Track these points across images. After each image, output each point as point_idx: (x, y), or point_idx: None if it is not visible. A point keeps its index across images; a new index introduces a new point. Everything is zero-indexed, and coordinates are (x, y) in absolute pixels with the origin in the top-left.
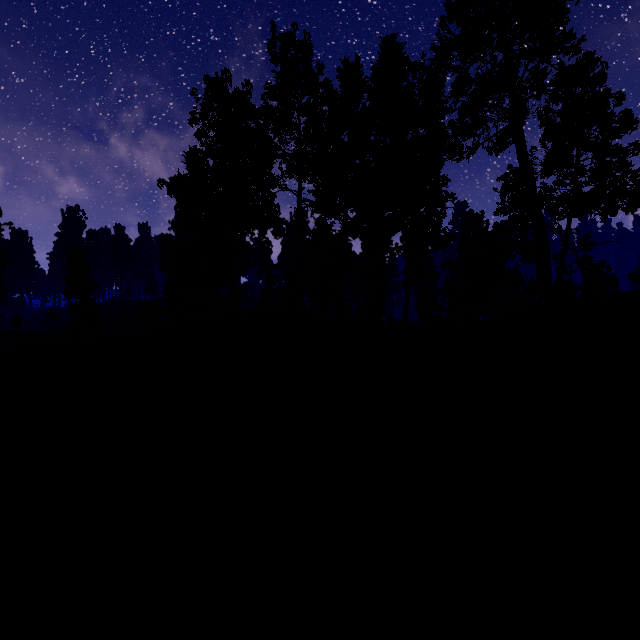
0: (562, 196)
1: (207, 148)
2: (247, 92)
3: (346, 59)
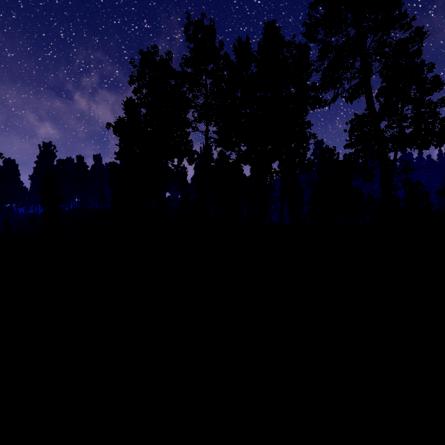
0: (391, 136)
1: (141, 101)
2: (169, 59)
3: (239, 39)
